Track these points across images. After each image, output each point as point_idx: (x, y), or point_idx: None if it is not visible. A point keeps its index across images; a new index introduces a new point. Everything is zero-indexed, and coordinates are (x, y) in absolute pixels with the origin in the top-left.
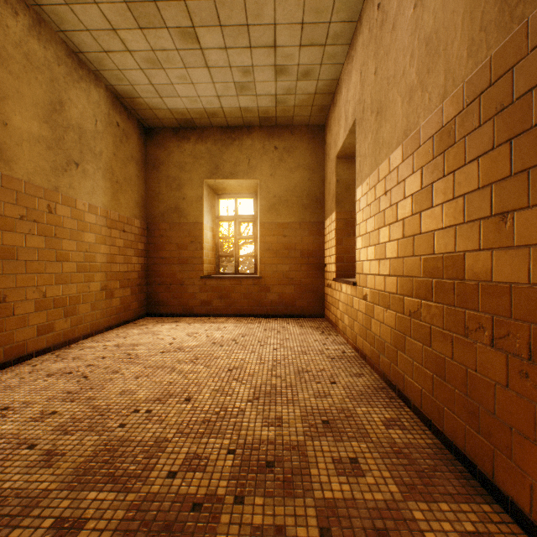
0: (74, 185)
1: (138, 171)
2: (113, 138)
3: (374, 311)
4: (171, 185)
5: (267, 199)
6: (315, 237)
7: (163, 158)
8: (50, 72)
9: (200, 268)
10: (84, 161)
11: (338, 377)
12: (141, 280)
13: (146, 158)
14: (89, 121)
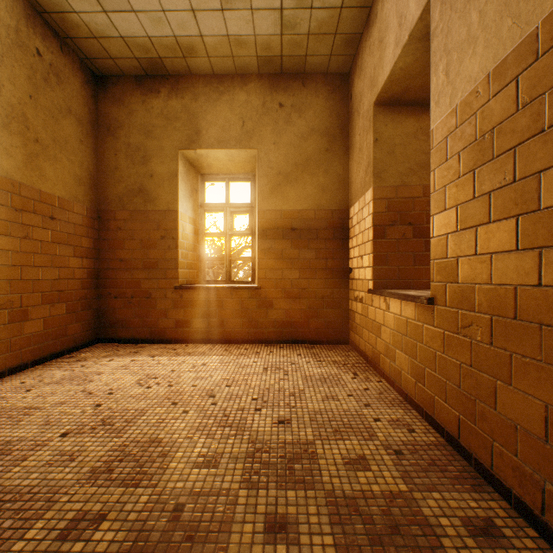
0: None
1: (82, 134)
2: (28, 71)
3: (513, 370)
4: (133, 157)
5: (268, 177)
6: (337, 231)
7: (121, 118)
8: None
9: (173, 274)
10: None
11: (442, 540)
12: (87, 292)
13: (97, 118)
14: None
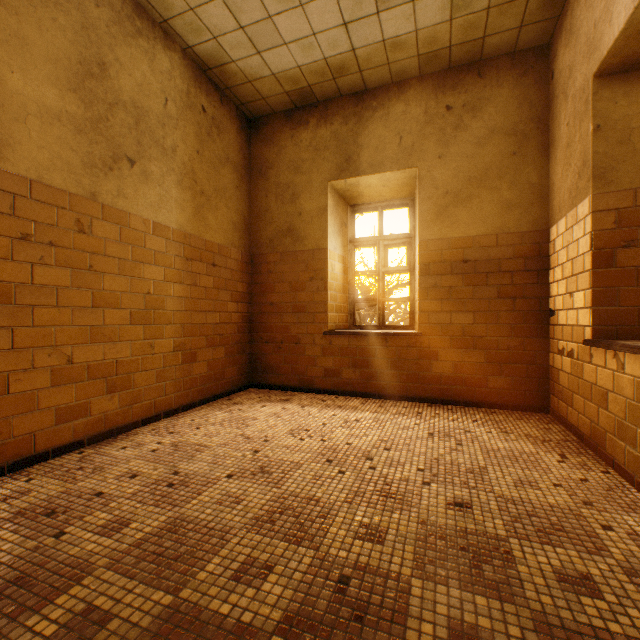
0: (125, 192)
1: (237, 180)
2: (195, 129)
3: None
4: (282, 197)
5: (432, 199)
6: (529, 260)
7: (271, 158)
8: (81, 14)
9: (322, 318)
10: (144, 158)
11: None
12: (242, 336)
13: (250, 162)
14: (153, 98)
